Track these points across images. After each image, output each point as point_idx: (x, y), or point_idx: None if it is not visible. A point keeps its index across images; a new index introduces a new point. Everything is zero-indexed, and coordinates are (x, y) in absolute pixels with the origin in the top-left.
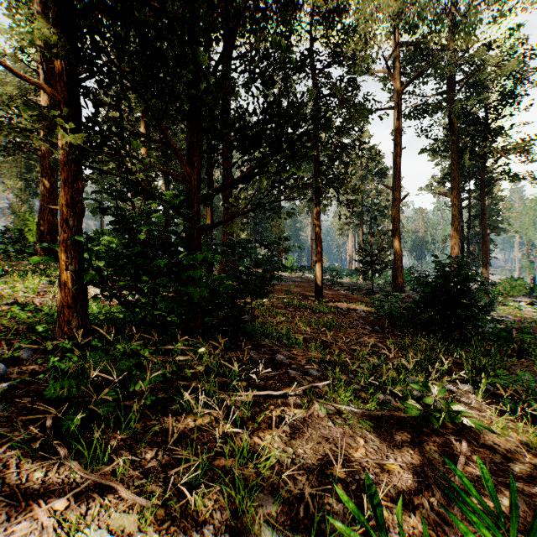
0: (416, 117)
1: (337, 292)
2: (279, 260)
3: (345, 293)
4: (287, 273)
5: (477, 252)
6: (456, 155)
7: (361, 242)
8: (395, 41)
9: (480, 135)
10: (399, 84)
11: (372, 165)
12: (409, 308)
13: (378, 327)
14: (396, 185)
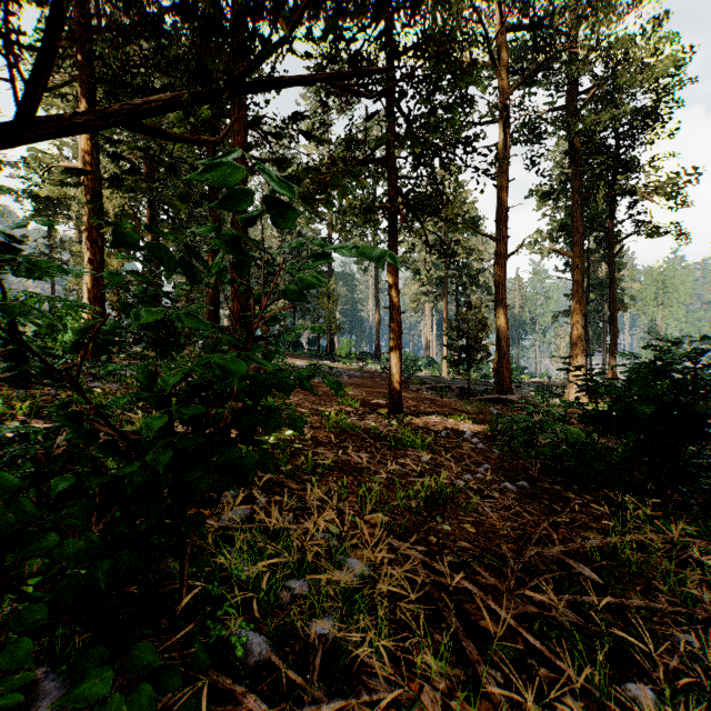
0: (527, 137)
1: (418, 394)
2: (330, 344)
3: (429, 395)
4: (341, 364)
5: (591, 334)
6: (579, 197)
7: (444, 319)
8: (502, 18)
9: (610, 170)
10: (506, 84)
11: (461, 211)
12: (584, 441)
13: (523, 480)
14: (501, 233)
